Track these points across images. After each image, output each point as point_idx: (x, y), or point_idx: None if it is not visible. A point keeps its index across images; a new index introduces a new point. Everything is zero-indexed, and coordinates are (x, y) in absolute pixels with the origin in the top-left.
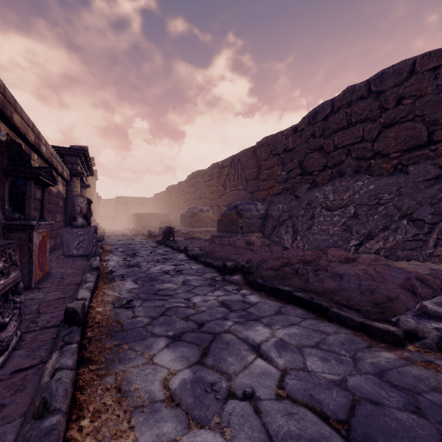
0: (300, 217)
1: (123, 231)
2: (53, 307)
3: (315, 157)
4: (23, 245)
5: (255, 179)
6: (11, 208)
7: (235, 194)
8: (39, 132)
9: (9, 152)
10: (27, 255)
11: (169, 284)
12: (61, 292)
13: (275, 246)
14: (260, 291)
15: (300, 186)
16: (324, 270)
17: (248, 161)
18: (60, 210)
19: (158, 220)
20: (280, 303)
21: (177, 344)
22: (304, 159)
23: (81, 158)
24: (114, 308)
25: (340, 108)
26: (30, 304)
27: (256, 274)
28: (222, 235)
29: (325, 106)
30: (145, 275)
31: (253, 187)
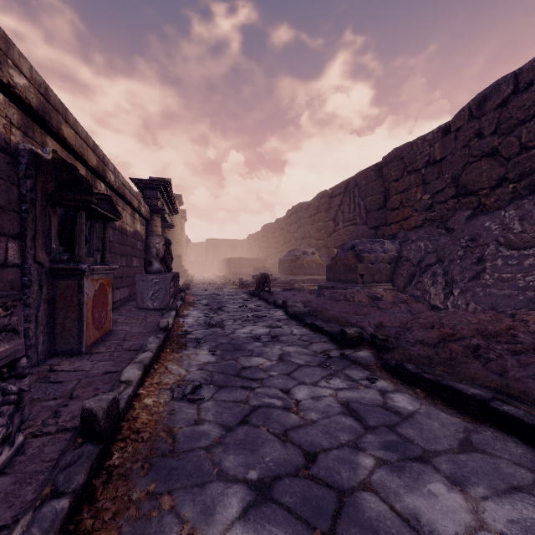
0: (458, 260)
1: (213, 279)
2: (92, 388)
3: (483, 166)
4: (71, 296)
5: (380, 209)
6: (61, 248)
7: (351, 230)
8: (104, 155)
9: (57, 176)
10: (76, 310)
11: (259, 359)
12: (114, 362)
13: (415, 303)
14: (413, 387)
15: (454, 214)
16: (530, 352)
17: (369, 184)
18: (138, 254)
19: (252, 266)
20: (463, 420)
21: (264, 512)
22: (463, 173)
23: (162, 192)
24: (172, 399)
25: (533, 83)
26: (68, 380)
27: (398, 352)
28: (333, 285)
29: (502, 85)
30: (227, 341)
31: (377, 220)
